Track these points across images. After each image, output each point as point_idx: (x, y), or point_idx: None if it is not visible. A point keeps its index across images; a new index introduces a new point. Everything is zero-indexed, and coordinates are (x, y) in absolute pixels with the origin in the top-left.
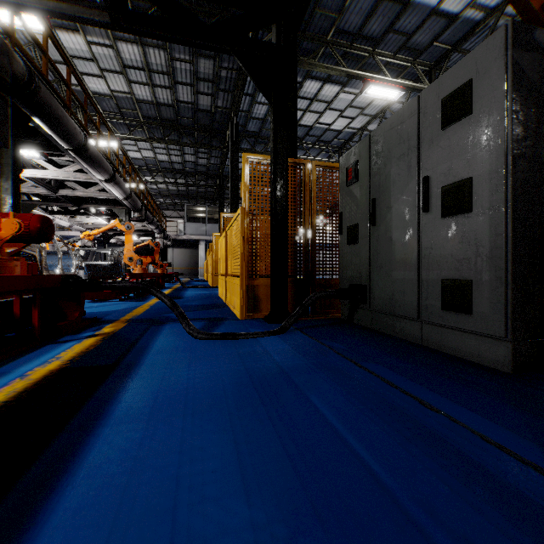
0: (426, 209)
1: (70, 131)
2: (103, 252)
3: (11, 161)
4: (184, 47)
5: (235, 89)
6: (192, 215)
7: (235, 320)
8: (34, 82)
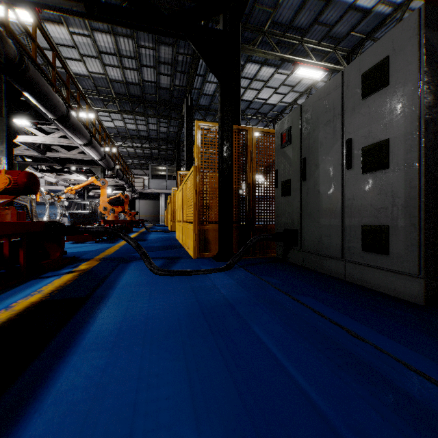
0: (349, 166)
1: (55, 104)
2: (83, 202)
3: (6, 128)
4: (148, 36)
5: (190, 71)
6: (155, 173)
7: (189, 259)
8: (24, 63)
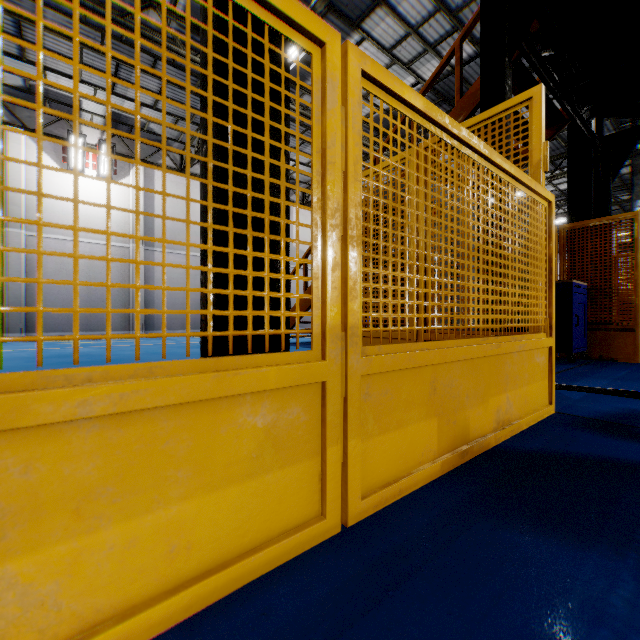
0: None
1: None
2: None
3: None
4: None
5: None
6: None
7: (572, 413)
8: None
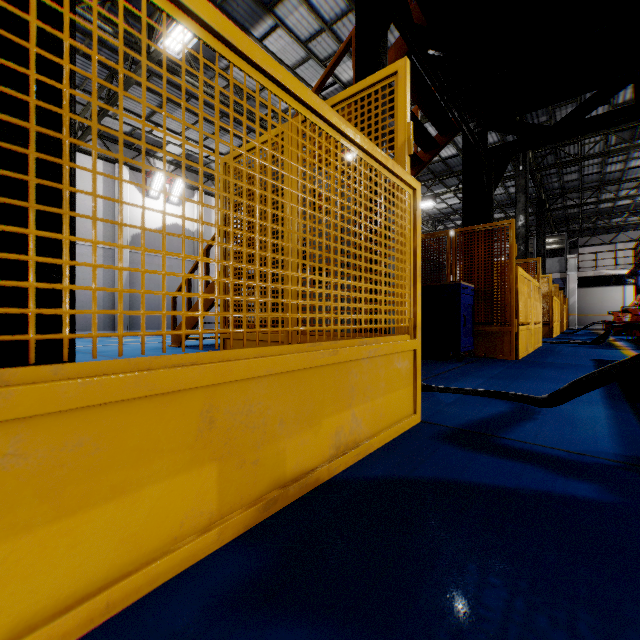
0: None
1: None
2: None
3: None
4: None
5: None
6: None
7: (437, 421)
8: None
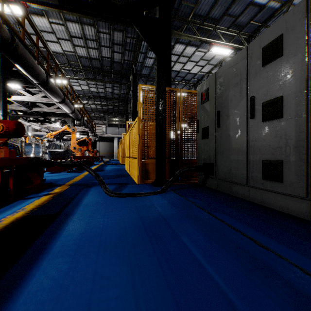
0: (252, 116)
1: (38, 72)
2: (59, 144)
3: (2, 90)
4: (105, 25)
5: (135, 49)
6: (110, 123)
7: (134, 184)
8: (15, 43)
